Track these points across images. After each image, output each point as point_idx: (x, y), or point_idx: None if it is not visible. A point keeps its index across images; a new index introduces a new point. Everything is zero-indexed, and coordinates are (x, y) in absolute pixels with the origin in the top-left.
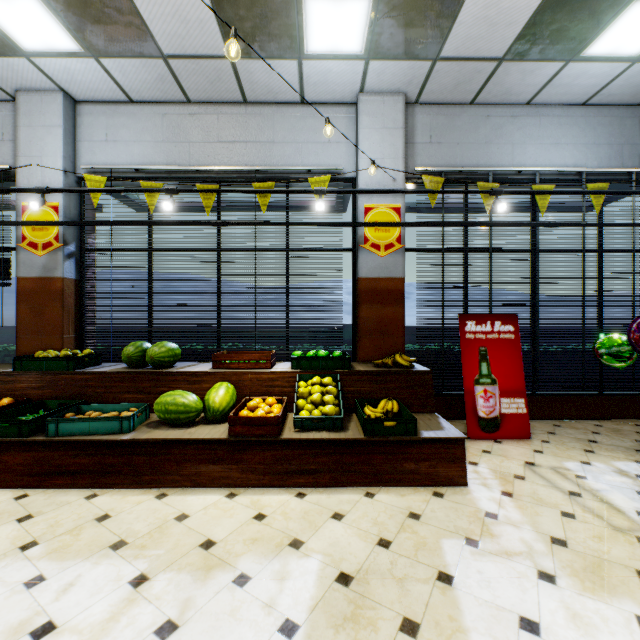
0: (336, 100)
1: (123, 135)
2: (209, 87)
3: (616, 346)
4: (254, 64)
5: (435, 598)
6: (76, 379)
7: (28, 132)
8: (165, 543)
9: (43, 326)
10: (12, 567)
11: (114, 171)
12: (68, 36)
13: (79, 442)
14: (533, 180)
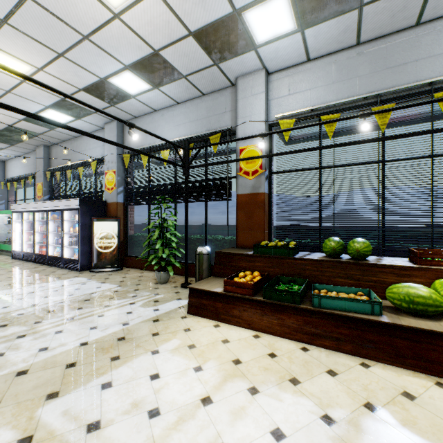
0: None
1: (301, 87)
2: (386, 22)
3: None
4: None
5: None
6: (295, 263)
7: (243, 102)
8: None
9: (252, 225)
10: (383, 429)
11: (294, 115)
12: (292, 20)
13: (338, 316)
14: None
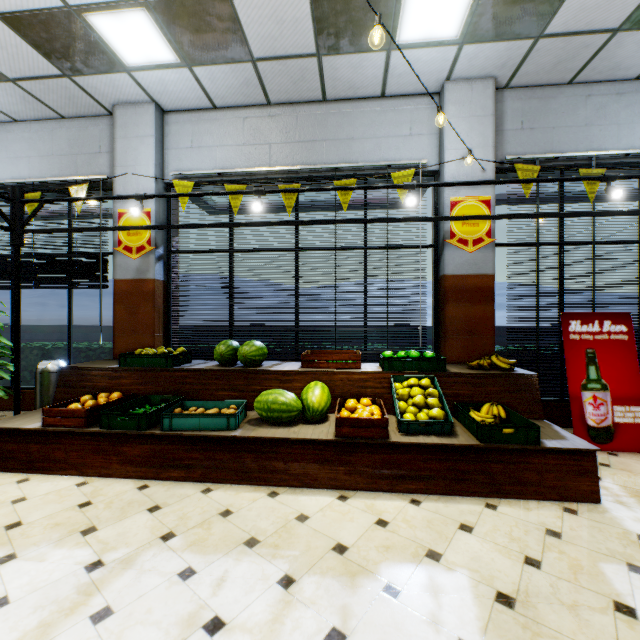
0: (418, 91)
1: (207, 141)
2: (291, 87)
3: None
4: (340, 60)
5: (624, 633)
6: (174, 376)
7: (124, 143)
8: (296, 544)
9: (137, 325)
10: (161, 557)
11: (198, 176)
12: (168, 48)
13: (191, 437)
14: None
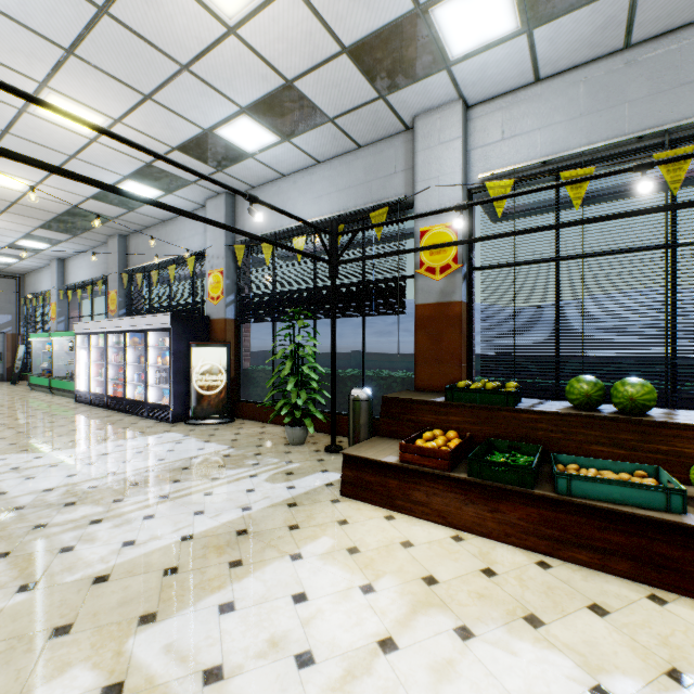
0: None
1: (523, 126)
2: (682, 4)
3: None
4: None
5: None
6: (518, 418)
7: (425, 155)
8: None
9: (440, 354)
10: None
11: (512, 172)
12: (512, 14)
13: (604, 511)
14: None
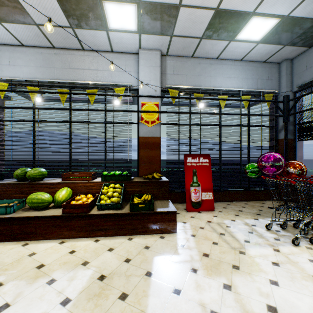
0: (128, 51)
1: (18, 62)
2: (63, 41)
3: (253, 168)
4: (84, 31)
5: (140, 283)
6: None
7: None
8: (18, 267)
9: None
10: None
11: (13, 80)
12: None
13: None
14: (220, 93)
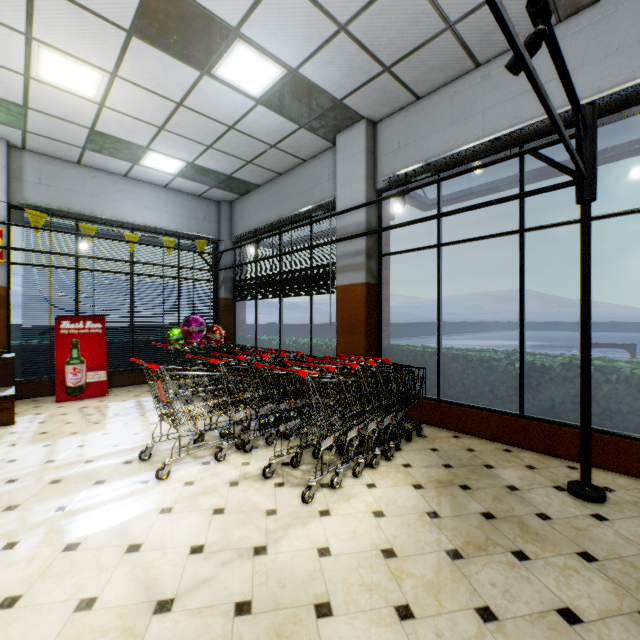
0: None
1: None
2: None
3: (176, 335)
4: None
5: None
6: None
7: None
8: None
9: None
10: None
11: None
12: None
13: None
14: (133, 227)
